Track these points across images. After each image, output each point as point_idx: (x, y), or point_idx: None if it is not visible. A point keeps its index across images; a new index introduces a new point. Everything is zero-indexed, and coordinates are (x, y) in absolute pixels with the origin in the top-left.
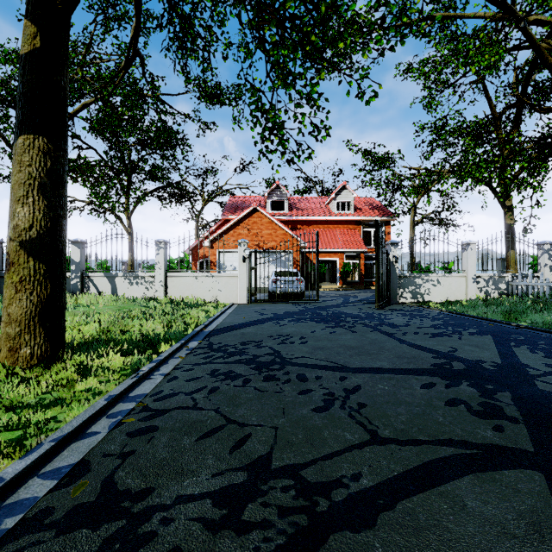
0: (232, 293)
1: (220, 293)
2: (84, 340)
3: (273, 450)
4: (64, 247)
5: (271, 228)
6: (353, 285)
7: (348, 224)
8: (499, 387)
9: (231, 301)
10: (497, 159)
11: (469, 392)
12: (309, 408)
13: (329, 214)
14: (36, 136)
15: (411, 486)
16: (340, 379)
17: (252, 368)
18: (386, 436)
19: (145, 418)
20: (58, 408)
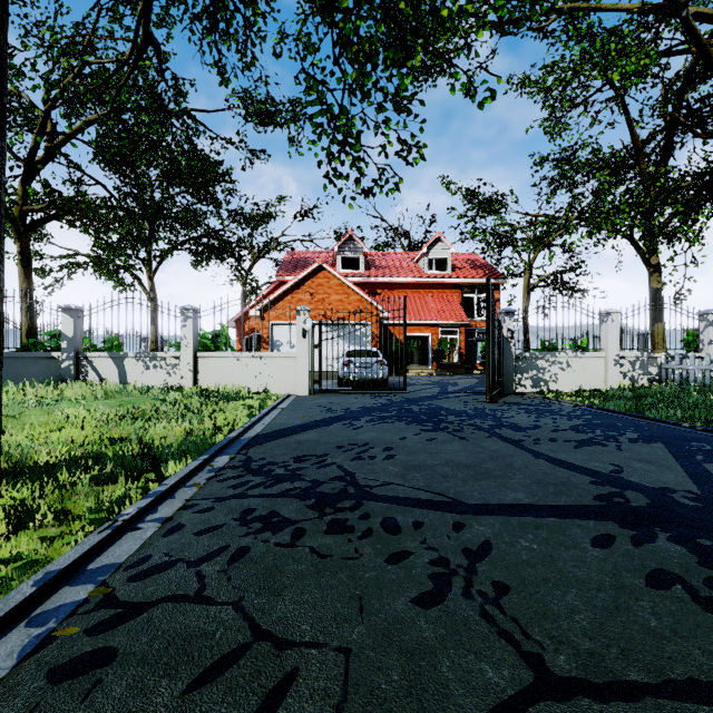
0: (288, 380)
1: (271, 380)
2: (46, 457)
3: None
4: None
5: (342, 292)
6: (450, 368)
7: (444, 288)
8: None
9: (287, 391)
10: (643, 200)
11: (677, 554)
12: (407, 596)
13: (419, 274)
14: None
15: None
16: (454, 529)
17: (309, 507)
18: (565, 673)
19: (98, 627)
20: None
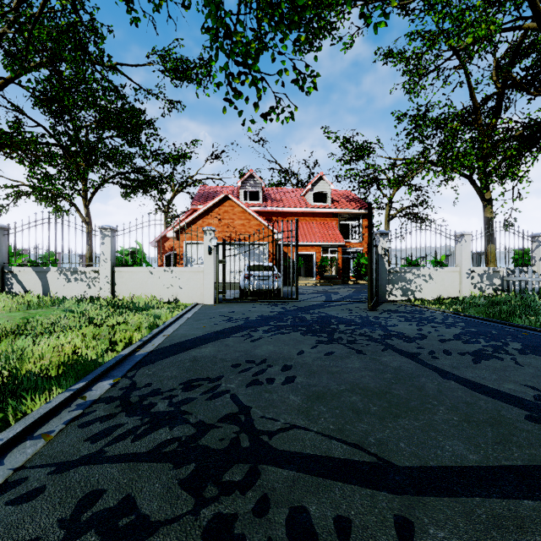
0: (196, 291)
1: (181, 291)
2: None
3: None
4: None
5: (244, 218)
6: (330, 279)
7: (325, 217)
8: None
9: (195, 300)
10: (485, 145)
11: None
12: None
13: (306, 205)
14: None
15: None
16: (400, 539)
17: (182, 483)
18: None
19: None
20: None
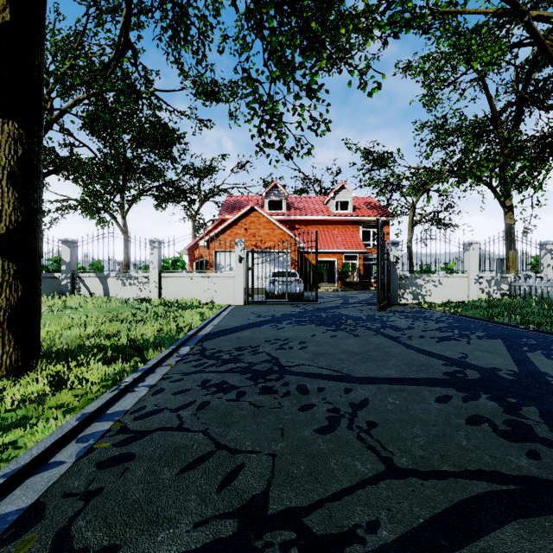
0: (228, 294)
1: (216, 294)
2: (65, 346)
3: (270, 487)
4: (38, 245)
5: (268, 227)
6: (351, 285)
7: (347, 224)
8: (523, 401)
9: (227, 302)
10: (498, 157)
11: (490, 406)
12: (311, 428)
13: (328, 214)
14: (5, 120)
15: (443, 541)
16: (345, 392)
17: (247, 378)
18: (404, 466)
19: (121, 443)
20: (19, 431)
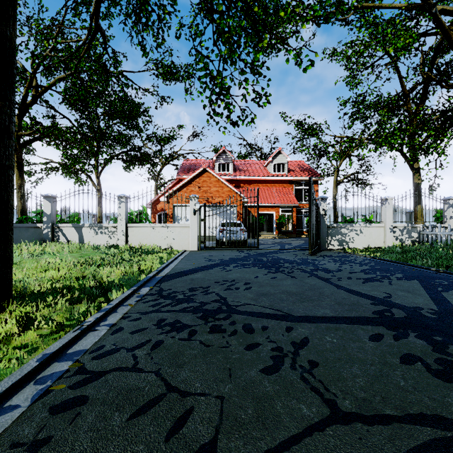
0: (184, 241)
1: (174, 241)
2: (38, 288)
3: (219, 435)
4: (10, 198)
5: (218, 185)
6: (287, 234)
7: (283, 183)
8: (448, 339)
9: (184, 248)
10: (409, 127)
11: (420, 345)
12: (257, 368)
13: (267, 174)
14: None
15: None
16: (286, 330)
17: (198, 317)
18: (348, 410)
19: (76, 384)
20: None
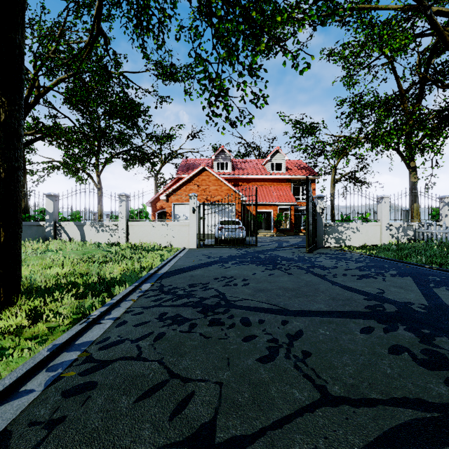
0: (184, 239)
1: (173, 239)
2: (44, 283)
3: (218, 415)
4: (19, 198)
5: (217, 184)
6: (285, 232)
7: (281, 182)
8: (435, 332)
9: (183, 246)
10: (405, 127)
11: (408, 337)
12: (254, 358)
13: (265, 173)
14: None
15: None
16: (282, 324)
17: (198, 312)
18: (337, 394)
19: (85, 372)
20: None
